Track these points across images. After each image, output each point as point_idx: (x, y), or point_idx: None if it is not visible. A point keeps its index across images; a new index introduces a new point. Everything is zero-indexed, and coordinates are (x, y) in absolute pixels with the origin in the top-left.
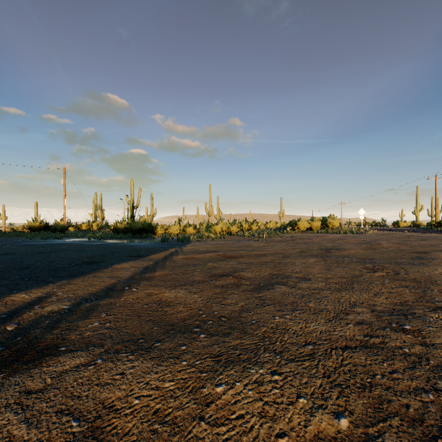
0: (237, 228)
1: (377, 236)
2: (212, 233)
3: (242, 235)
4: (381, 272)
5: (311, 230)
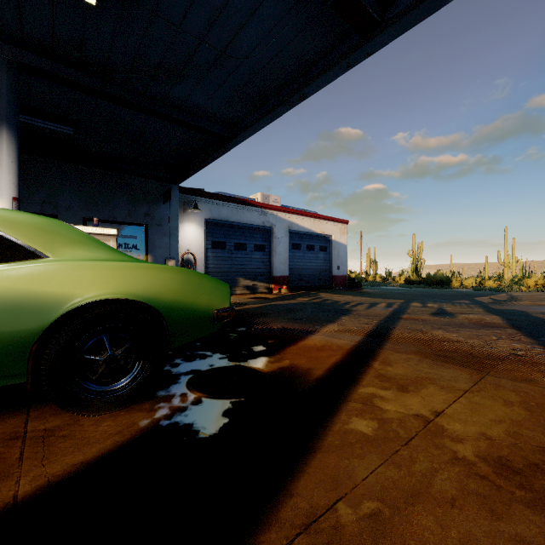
0: None
1: None
2: (523, 287)
3: None
4: None
5: None
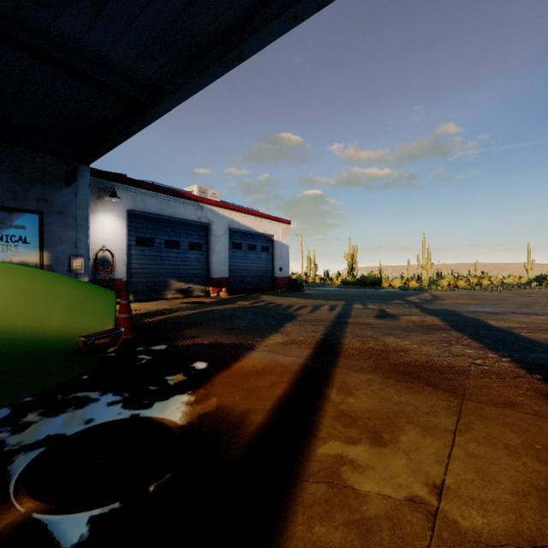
0: (465, 282)
1: None
2: (439, 286)
3: (472, 288)
4: None
5: None
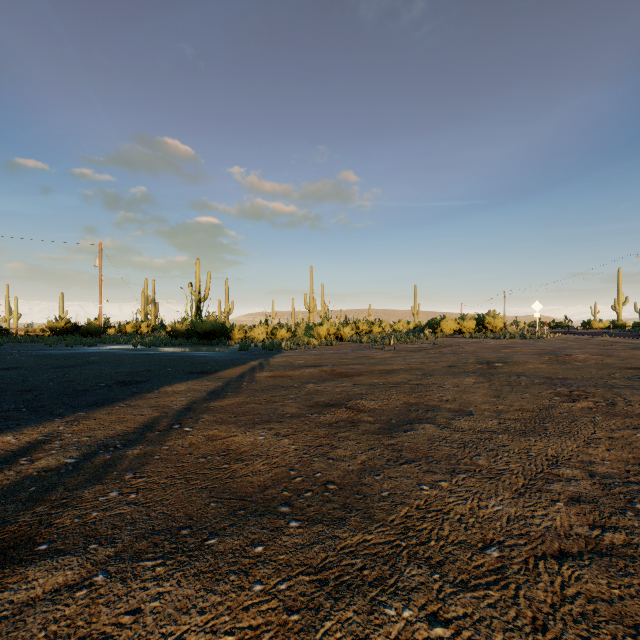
0: (351, 330)
1: (562, 343)
2: (314, 338)
3: (359, 340)
4: (585, 401)
5: (461, 333)
